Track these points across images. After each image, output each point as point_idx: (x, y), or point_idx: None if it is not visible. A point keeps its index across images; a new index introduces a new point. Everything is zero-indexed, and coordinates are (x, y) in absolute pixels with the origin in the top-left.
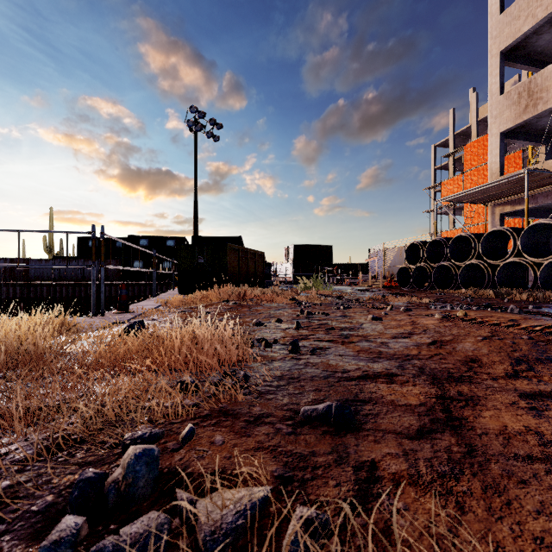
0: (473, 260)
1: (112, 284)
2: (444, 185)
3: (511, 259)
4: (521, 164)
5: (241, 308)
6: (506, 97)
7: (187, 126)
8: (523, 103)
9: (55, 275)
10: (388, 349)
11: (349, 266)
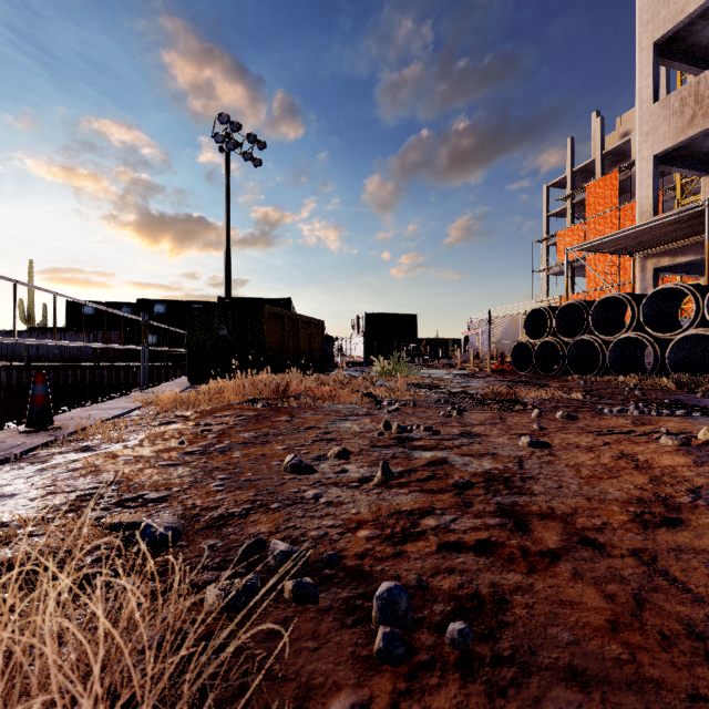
0: (631, 333)
1: (113, 366)
2: (560, 237)
3: (691, 330)
4: (660, 209)
5: (277, 415)
6: (663, 105)
7: (215, 142)
8: (689, 112)
9: (31, 354)
10: (702, 609)
11: (438, 341)
